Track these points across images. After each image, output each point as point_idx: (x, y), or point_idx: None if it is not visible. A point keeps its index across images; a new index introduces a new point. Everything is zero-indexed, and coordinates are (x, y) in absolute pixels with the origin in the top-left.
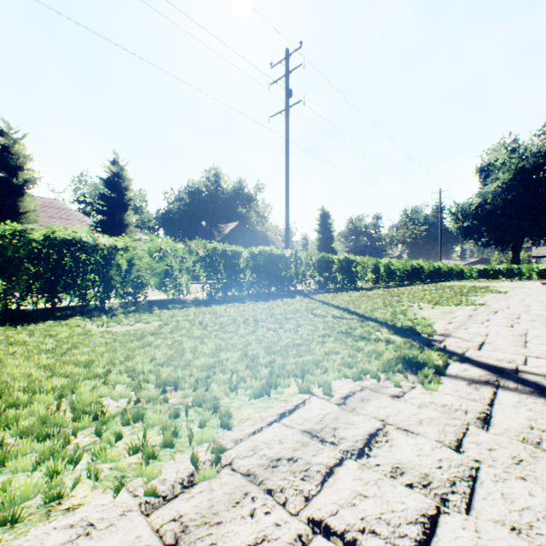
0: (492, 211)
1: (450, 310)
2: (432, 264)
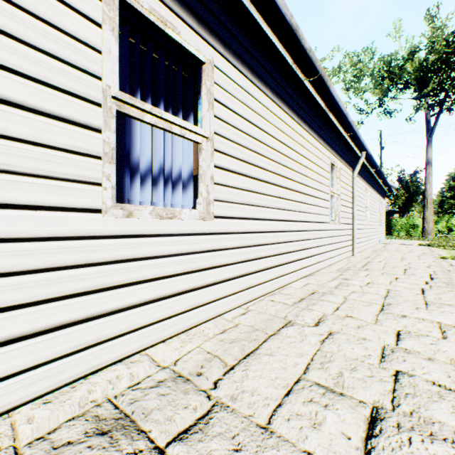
0: None
1: (452, 254)
2: None
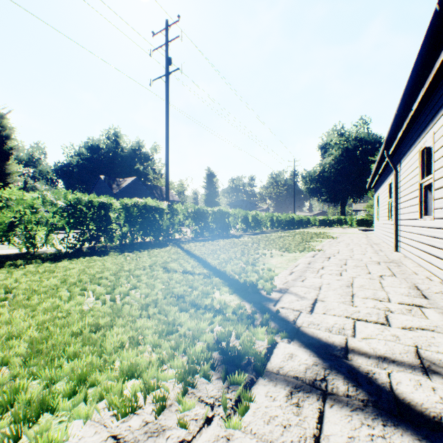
0: (329, 177)
1: (294, 257)
2: (288, 216)
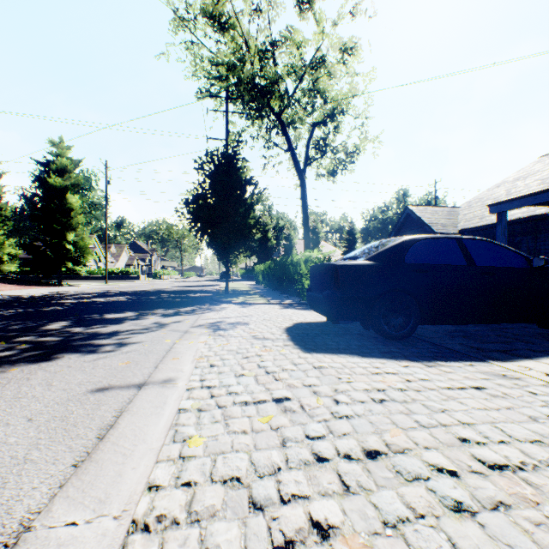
0: None
1: None
2: None
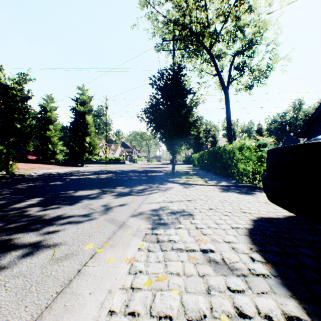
0: None
1: None
2: None
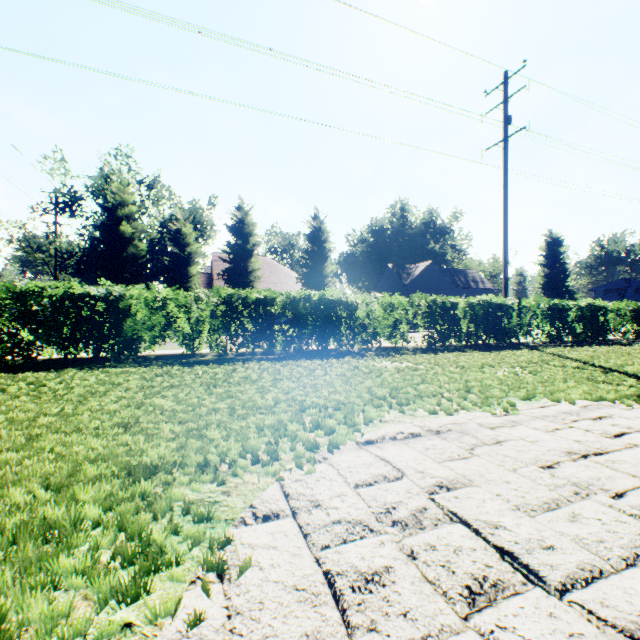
0: None
1: None
2: None
